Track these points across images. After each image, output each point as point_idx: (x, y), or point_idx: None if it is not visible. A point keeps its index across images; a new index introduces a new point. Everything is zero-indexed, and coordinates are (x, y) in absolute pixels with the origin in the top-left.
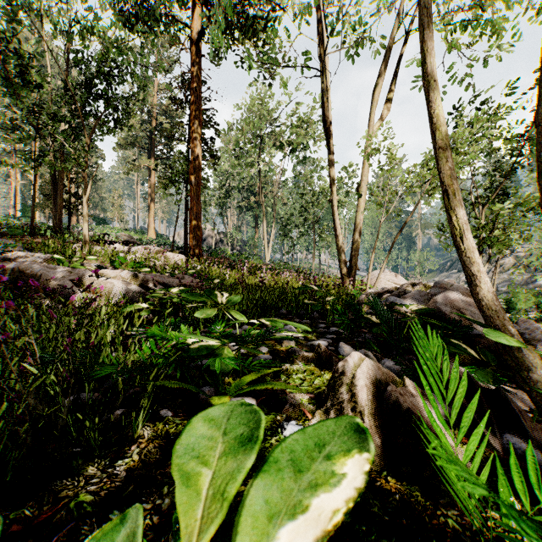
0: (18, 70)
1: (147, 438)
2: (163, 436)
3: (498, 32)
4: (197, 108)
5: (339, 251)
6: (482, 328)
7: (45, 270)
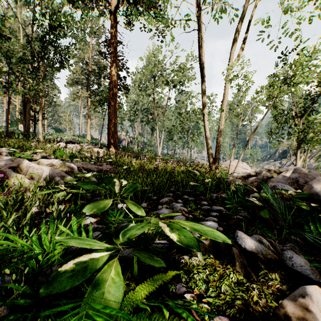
0: None
1: None
2: None
3: None
4: (114, 56)
5: (207, 147)
6: None
7: None
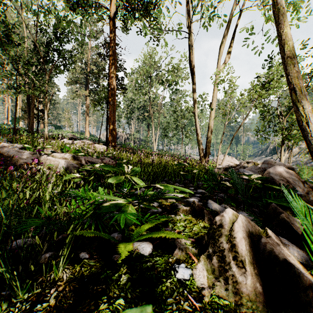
0: (4, 33)
1: (65, 280)
2: (78, 278)
3: (296, 10)
4: (113, 58)
5: (198, 143)
6: (301, 190)
7: (16, 153)
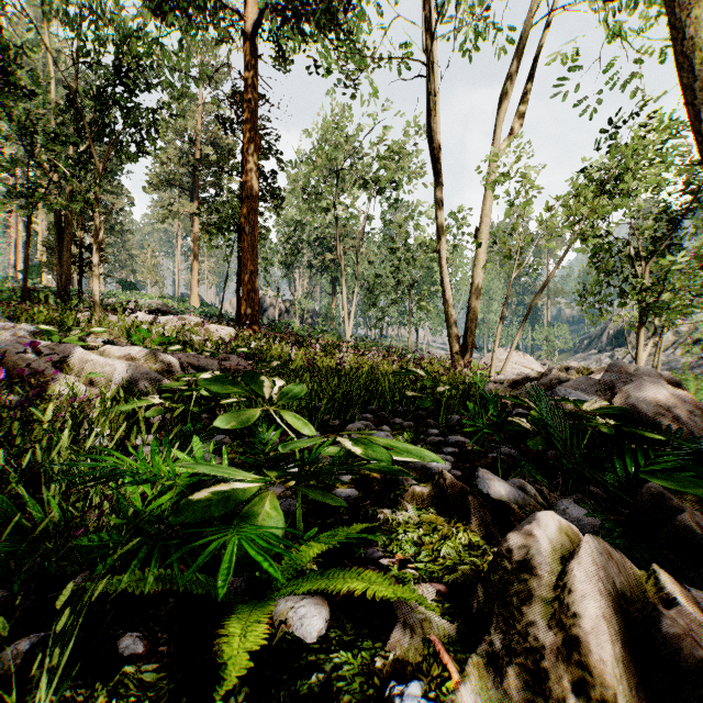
0: None
1: None
2: None
3: None
4: (252, 128)
5: (448, 322)
6: None
7: (12, 346)
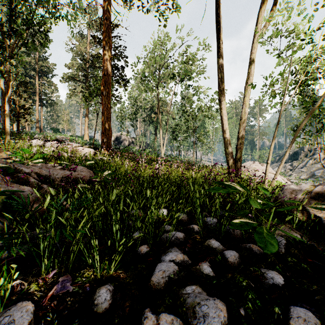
0: None
1: None
2: None
3: None
4: (107, 35)
5: (225, 145)
6: None
7: None
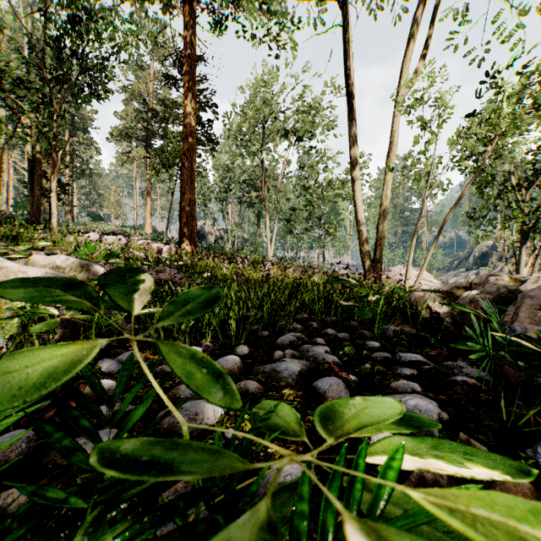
0: None
1: None
2: None
3: None
4: (191, 79)
5: (360, 240)
6: None
7: None
